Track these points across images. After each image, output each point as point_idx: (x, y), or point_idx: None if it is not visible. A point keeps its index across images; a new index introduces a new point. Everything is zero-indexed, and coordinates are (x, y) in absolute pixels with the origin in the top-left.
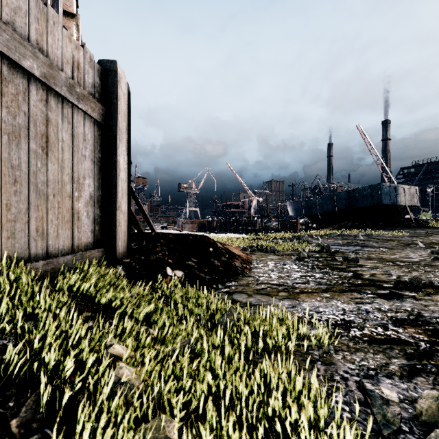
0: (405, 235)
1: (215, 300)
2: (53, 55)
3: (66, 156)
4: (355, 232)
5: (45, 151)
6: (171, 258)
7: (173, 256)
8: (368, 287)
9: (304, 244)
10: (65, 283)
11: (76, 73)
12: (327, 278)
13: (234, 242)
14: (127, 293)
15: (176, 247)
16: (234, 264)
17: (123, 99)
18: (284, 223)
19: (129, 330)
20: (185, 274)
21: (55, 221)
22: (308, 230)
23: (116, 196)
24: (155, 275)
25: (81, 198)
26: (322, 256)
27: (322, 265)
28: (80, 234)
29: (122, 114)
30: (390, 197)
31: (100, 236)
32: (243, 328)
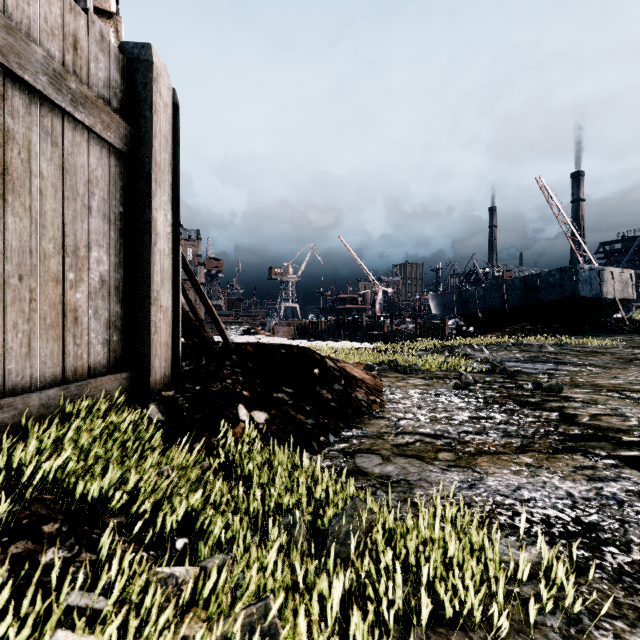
0: (620, 345)
1: (324, 479)
2: (20, 14)
3: (48, 206)
4: (539, 339)
5: (0, 193)
6: (247, 387)
7: (252, 385)
8: (596, 443)
9: (463, 360)
10: (14, 455)
11: (71, 56)
12: (516, 422)
13: (353, 356)
14: (149, 470)
15: (258, 368)
16: (356, 396)
17: (165, 114)
18: (425, 326)
19: (116, 596)
20: (271, 418)
21: (25, 325)
22: (461, 335)
23: (151, 281)
24: (217, 420)
25: (83, 284)
26: (496, 380)
27: (500, 396)
28: (80, 349)
29: (162, 139)
30: (591, 285)
31: (122, 351)
32: (383, 548)
